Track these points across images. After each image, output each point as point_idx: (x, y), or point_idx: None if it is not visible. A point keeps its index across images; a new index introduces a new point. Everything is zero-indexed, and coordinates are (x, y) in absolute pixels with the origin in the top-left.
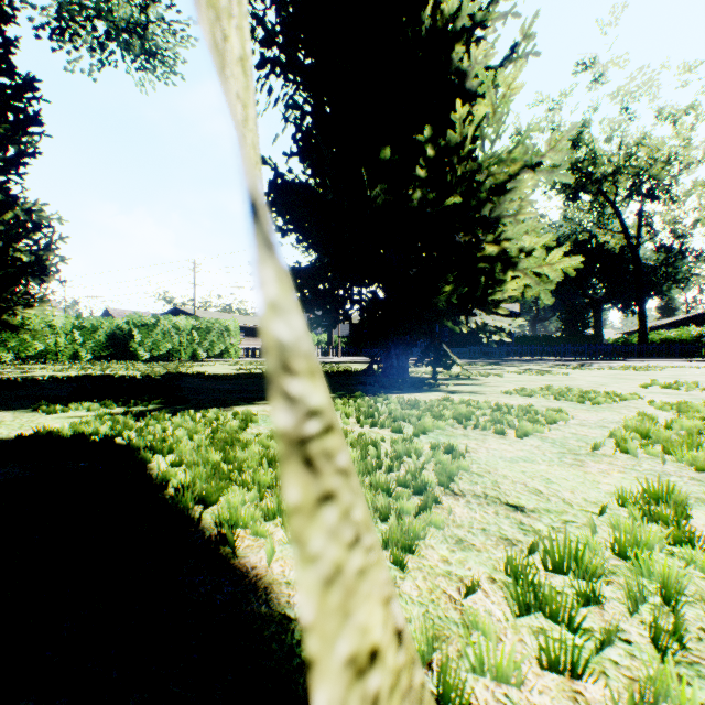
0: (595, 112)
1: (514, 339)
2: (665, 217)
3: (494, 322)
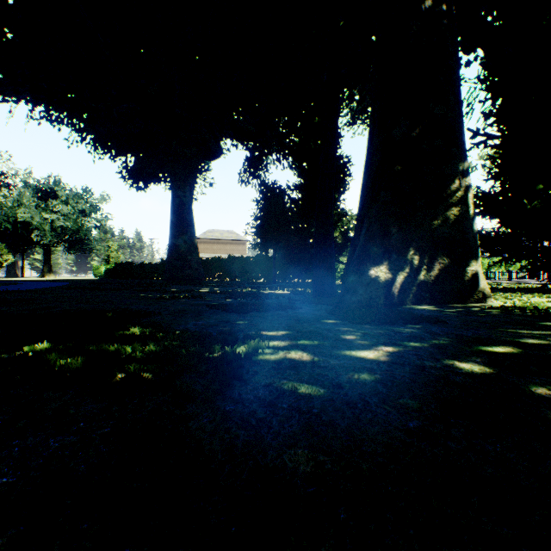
0: None
1: None
2: None
3: None
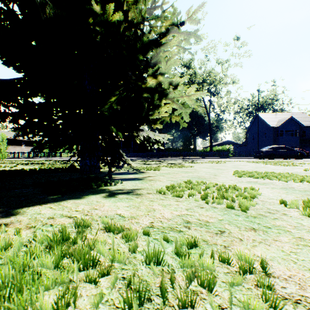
0: (196, 55)
1: (165, 149)
2: (218, 103)
3: (154, 136)
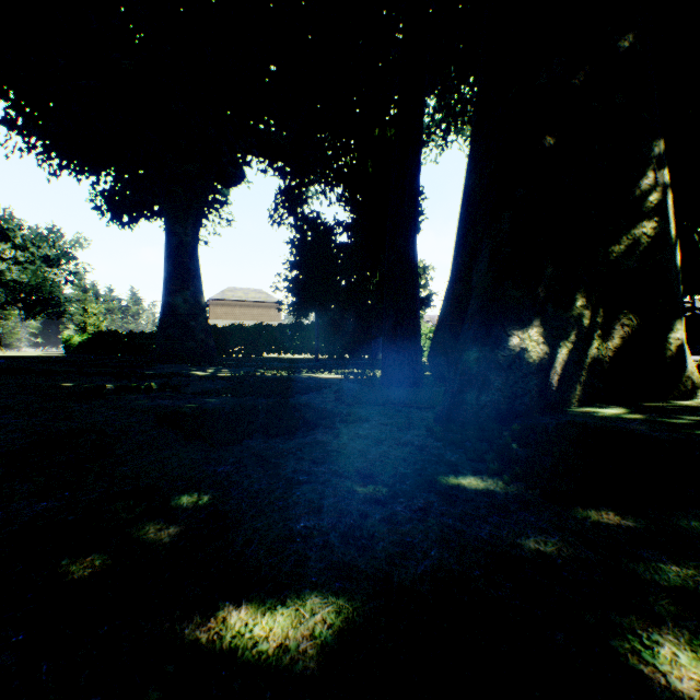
0: None
1: None
2: None
3: None
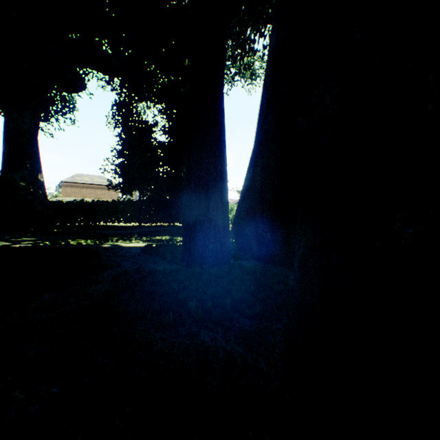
0: None
1: None
2: None
3: None
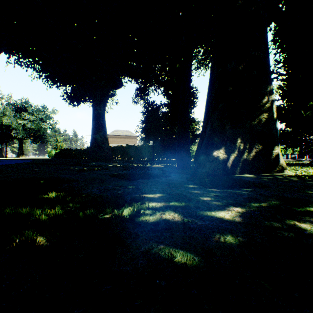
0: None
1: None
2: None
3: None
